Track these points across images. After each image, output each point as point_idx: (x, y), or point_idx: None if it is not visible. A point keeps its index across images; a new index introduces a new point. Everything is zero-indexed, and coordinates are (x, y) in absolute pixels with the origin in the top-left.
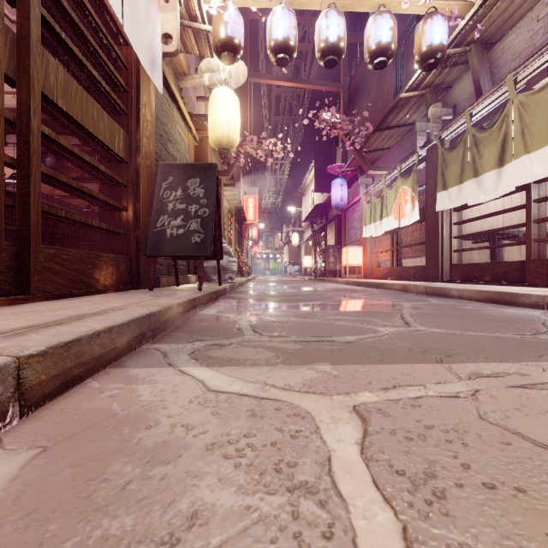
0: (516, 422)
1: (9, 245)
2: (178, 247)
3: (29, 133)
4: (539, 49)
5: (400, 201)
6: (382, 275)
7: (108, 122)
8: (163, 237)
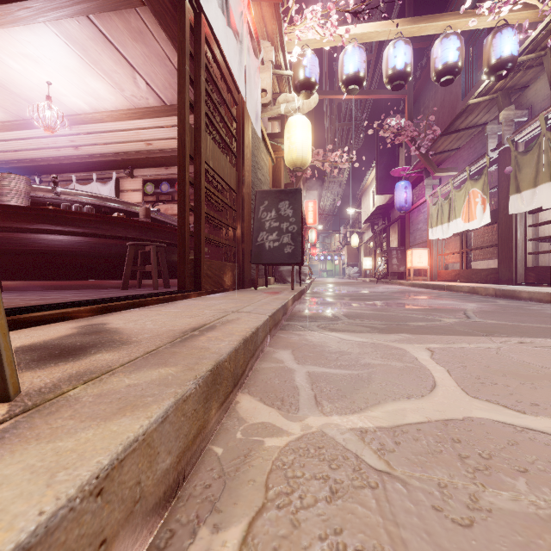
0: (516, 356)
1: (191, 260)
2: (275, 257)
3: (201, 189)
4: None
5: (469, 204)
6: (450, 277)
7: (229, 167)
8: (263, 249)
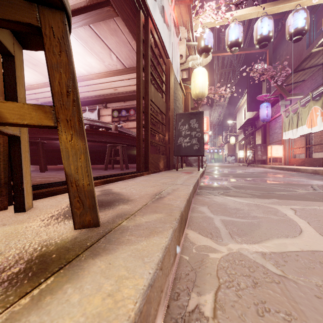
0: None
1: (143, 154)
2: (188, 151)
3: (148, 114)
4: None
5: (312, 116)
6: (297, 163)
7: (162, 101)
8: (181, 147)
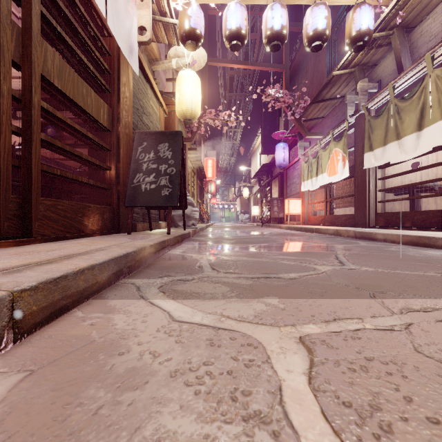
0: None
1: (15, 197)
2: (151, 199)
3: (31, 107)
4: None
5: (333, 161)
6: (317, 222)
7: (95, 99)
8: (139, 191)
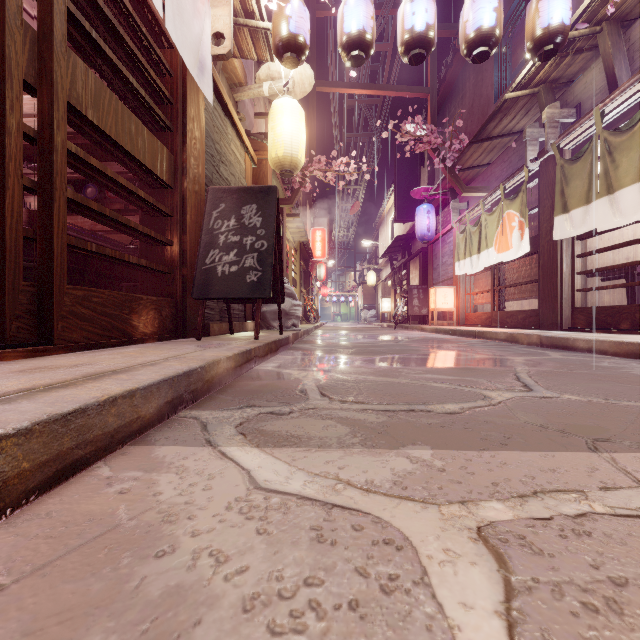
0: None
1: (29, 285)
2: (231, 288)
3: (52, 150)
4: None
5: (504, 229)
6: (480, 321)
7: (148, 139)
8: (214, 276)
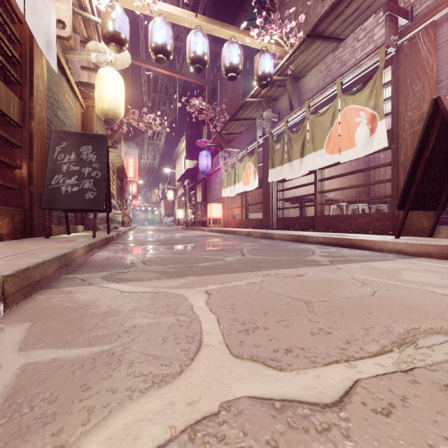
0: (273, 288)
1: None
2: (73, 202)
3: None
4: (320, 90)
5: (247, 172)
6: (235, 225)
7: (4, 91)
8: (59, 193)
